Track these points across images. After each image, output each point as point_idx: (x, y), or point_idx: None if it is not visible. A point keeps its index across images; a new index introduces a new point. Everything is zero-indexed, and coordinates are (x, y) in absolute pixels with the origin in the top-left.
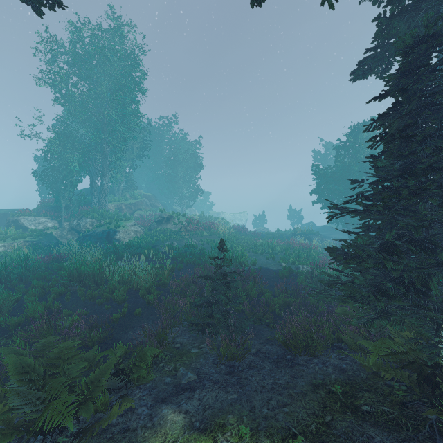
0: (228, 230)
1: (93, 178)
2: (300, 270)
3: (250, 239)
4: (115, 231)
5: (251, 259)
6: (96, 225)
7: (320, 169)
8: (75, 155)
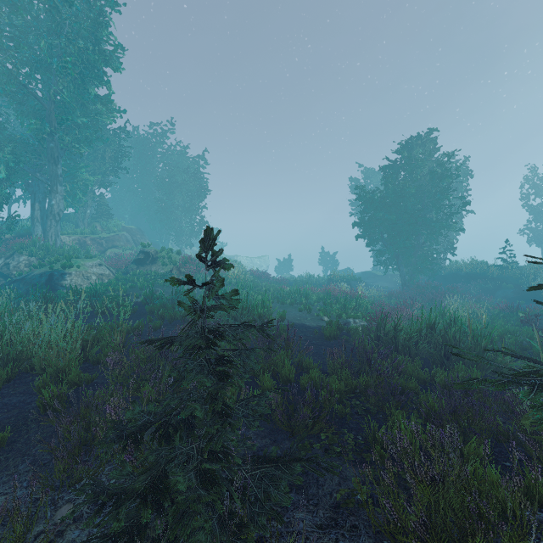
0: (242, 275)
1: (36, 196)
2: (353, 326)
3: (273, 286)
4: (64, 273)
5: (277, 312)
6: (33, 266)
7: (367, 192)
8: (0, 155)
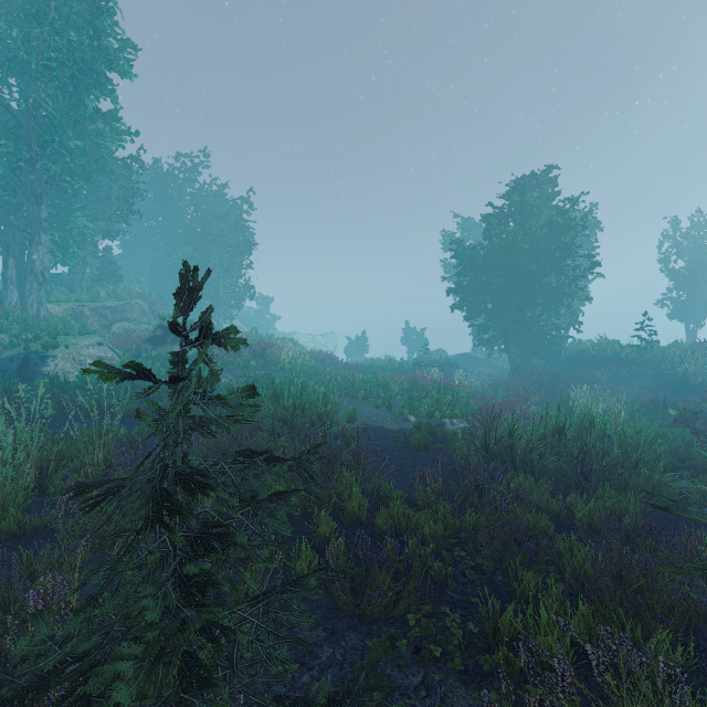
0: (300, 358)
1: (10, 248)
2: (450, 430)
3: (341, 373)
4: (45, 356)
5: (345, 409)
6: (3, 345)
7: (466, 247)
8: None
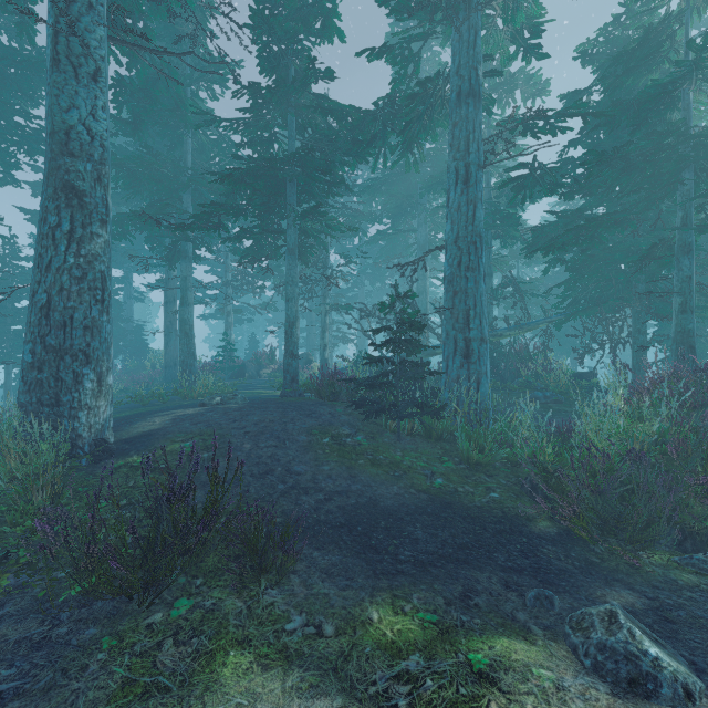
0: None
1: None
2: None
3: None
4: None
5: None
6: None
7: None
8: None
